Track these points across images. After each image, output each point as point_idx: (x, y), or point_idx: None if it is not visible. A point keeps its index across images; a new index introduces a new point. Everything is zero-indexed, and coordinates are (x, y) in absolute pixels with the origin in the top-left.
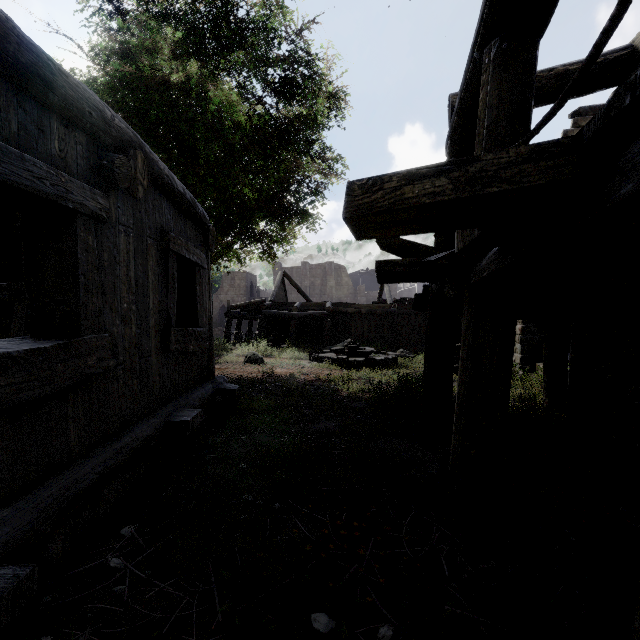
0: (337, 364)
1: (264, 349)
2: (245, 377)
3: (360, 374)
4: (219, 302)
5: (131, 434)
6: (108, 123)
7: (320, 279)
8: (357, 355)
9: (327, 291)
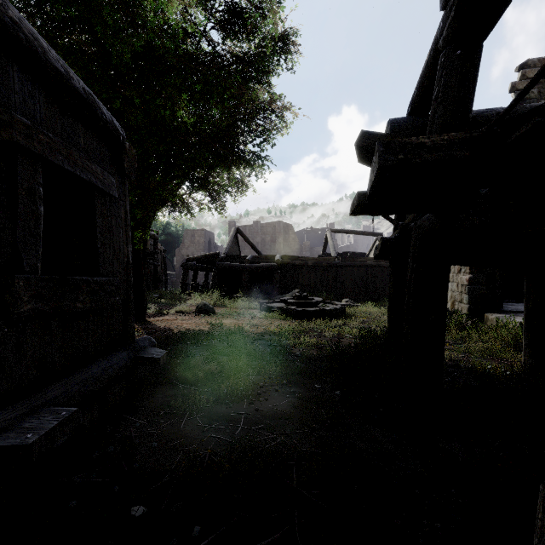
0: (287, 314)
1: (216, 299)
2: (191, 330)
3: (311, 325)
4: (181, 256)
5: None
6: None
7: (270, 236)
8: (306, 305)
9: (276, 246)
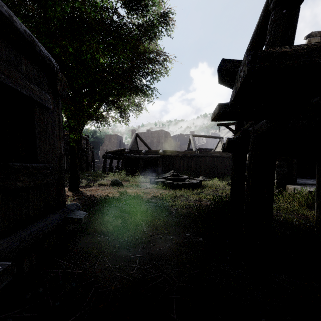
0: (166, 186)
1: (124, 176)
2: (107, 196)
3: (181, 193)
4: (103, 151)
5: None
6: None
7: (156, 139)
8: (178, 180)
9: (160, 145)
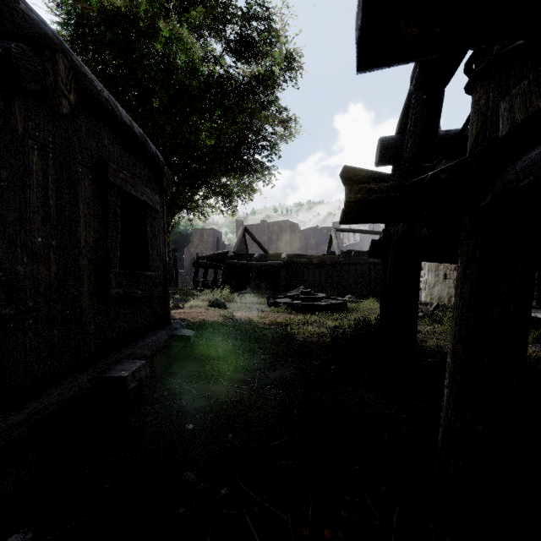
0: (292, 308)
1: (226, 295)
2: (207, 321)
3: (314, 318)
4: (190, 255)
5: (42, 399)
6: (5, 1)
7: (276, 235)
8: (310, 300)
9: (282, 245)
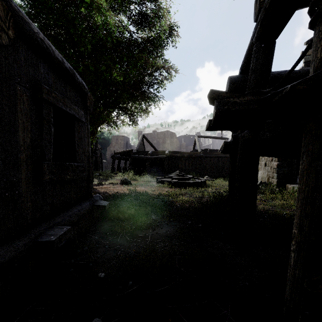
0: (172, 185)
1: (132, 176)
2: (118, 193)
3: (186, 191)
4: (110, 151)
5: None
6: None
7: (162, 139)
8: (183, 179)
9: (166, 146)
